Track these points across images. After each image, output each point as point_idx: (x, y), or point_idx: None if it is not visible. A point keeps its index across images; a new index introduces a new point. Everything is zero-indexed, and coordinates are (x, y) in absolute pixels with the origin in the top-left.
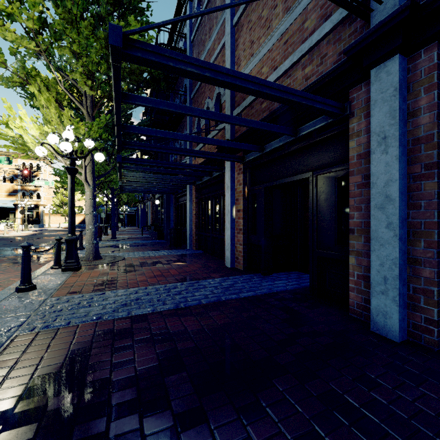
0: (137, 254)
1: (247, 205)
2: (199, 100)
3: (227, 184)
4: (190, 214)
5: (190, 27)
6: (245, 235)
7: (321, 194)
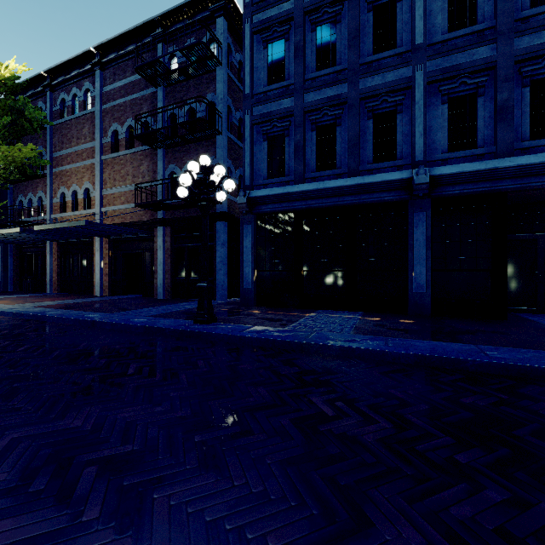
0: (2, 296)
1: (111, 261)
2: (63, 178)
3: (98, 248)
4: (51, 265)
5: (51, 113)
6: (110, 277)
7: (147, 259)
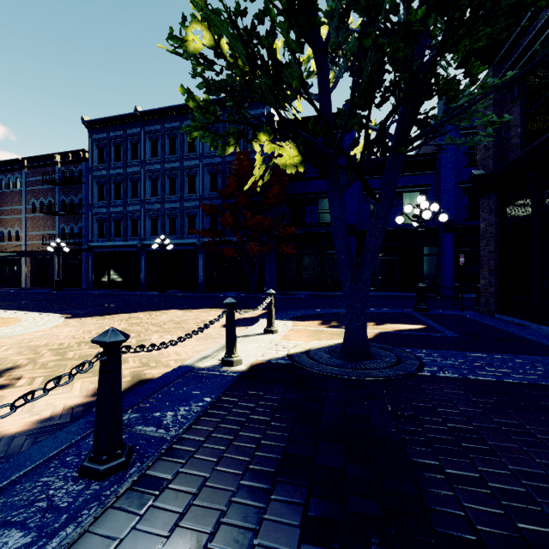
0: None
1: (32, 269)
2: (2, 223)
3: (24, 263)
4: None
5: None
6: (31, 278)
7: (51, 269)
